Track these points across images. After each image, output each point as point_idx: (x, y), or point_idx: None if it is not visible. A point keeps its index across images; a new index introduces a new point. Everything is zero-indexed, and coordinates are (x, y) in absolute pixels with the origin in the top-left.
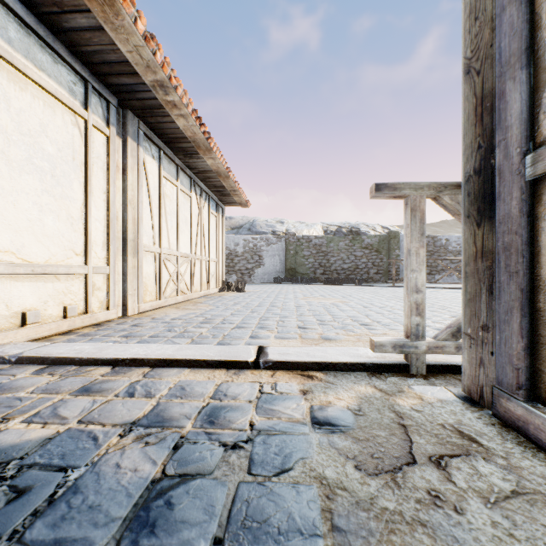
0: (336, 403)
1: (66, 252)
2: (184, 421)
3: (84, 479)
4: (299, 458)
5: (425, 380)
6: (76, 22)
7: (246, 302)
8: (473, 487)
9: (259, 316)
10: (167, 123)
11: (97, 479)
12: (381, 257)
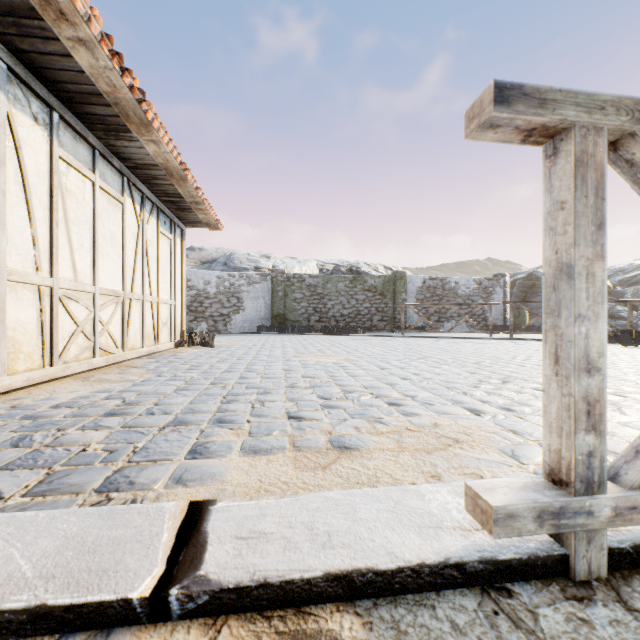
0: None
1: None
2: None
3: None
4: None
5: (631, 613)
6: None
7: (210, 364)
8: None
9: (224, 391)
10: (57, 56)
11: None
12: (386, 301)
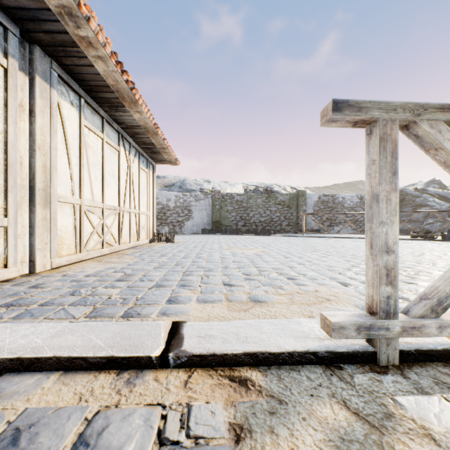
0: None
1: None
2: None
3: None
4: None
5: (405, 379)
6: None
7: (173, 253)
8: None
9: (183, 269)
10: (85, 66)
11: None
12: (292, 211)
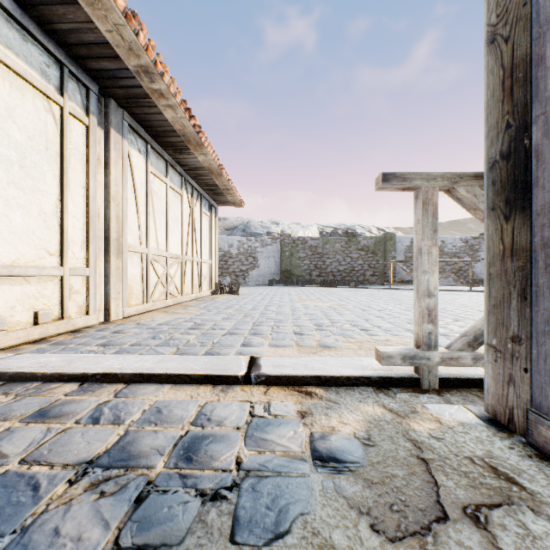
0: (340, 428)
1: (37, 252)
2: (155, 459)
3: None
4: (298, 514)
5: (439, 396)
6: None
7: (239, 305)
8: None
9: (253, 320)
10: (154, 114)
11: None
12: (377, 259)
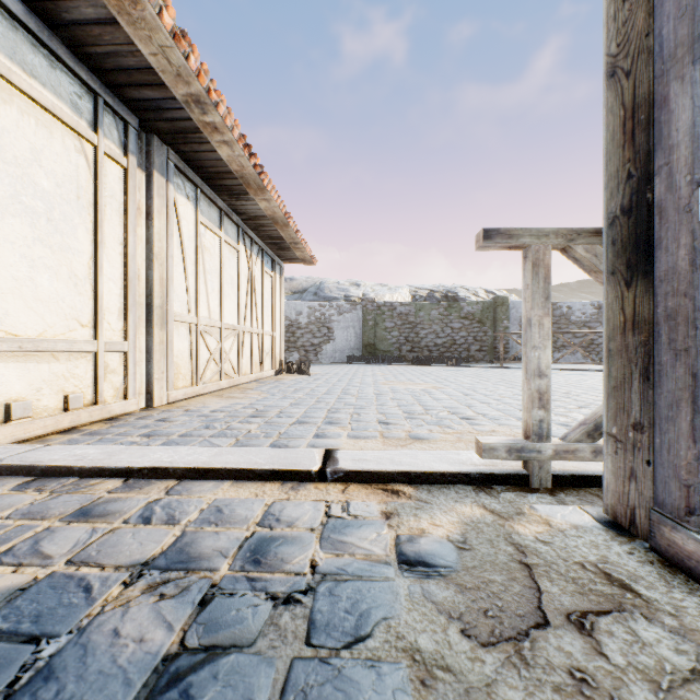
0: (432, 531)
1: (67, 323)
2: (218, 561)
3: (62, 657)
4: (381, 618)
5: (551, 496)
6: (80, 13)
7: (310, 388)
8: (635, 664)
9: (328, 406)
10: (206, 152)
11: (83, 655)
12: (485, 329)
